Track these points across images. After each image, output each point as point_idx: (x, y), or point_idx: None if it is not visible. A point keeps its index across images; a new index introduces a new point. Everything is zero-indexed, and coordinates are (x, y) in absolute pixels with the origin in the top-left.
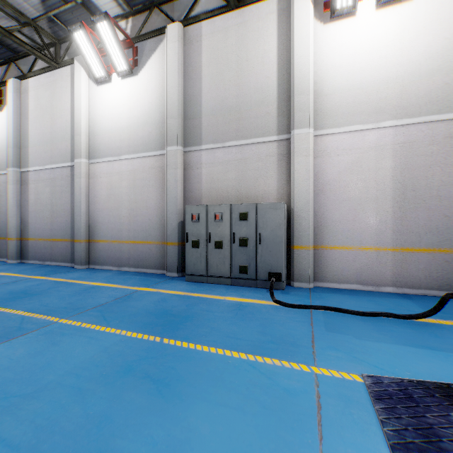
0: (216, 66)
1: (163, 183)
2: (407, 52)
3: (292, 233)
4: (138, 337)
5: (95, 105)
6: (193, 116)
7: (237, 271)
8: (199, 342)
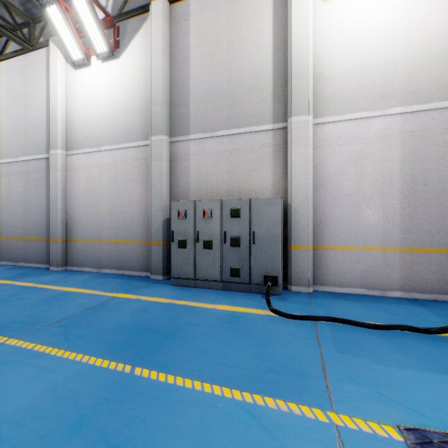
0: (205, 47)
1: (147, 177)
2: (417, 31)
3: (290, 231)
4: (103, 365)
5: (72, 91)
6: (180, 103)
7: (228, 274)
8: (180, 373)
